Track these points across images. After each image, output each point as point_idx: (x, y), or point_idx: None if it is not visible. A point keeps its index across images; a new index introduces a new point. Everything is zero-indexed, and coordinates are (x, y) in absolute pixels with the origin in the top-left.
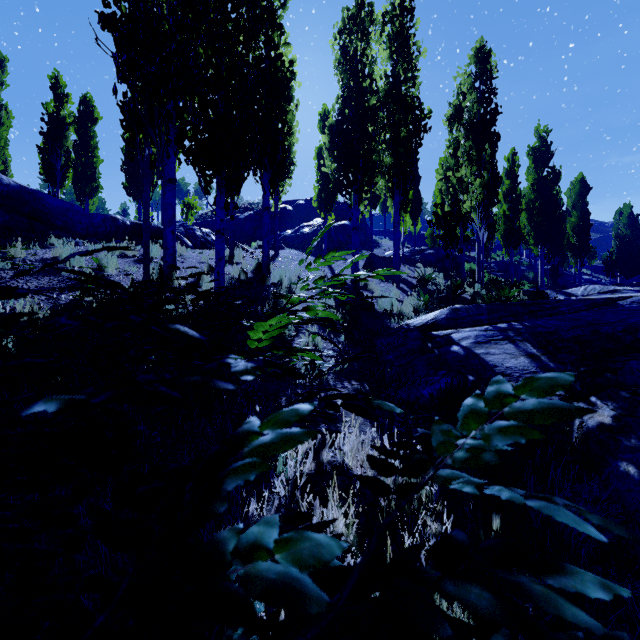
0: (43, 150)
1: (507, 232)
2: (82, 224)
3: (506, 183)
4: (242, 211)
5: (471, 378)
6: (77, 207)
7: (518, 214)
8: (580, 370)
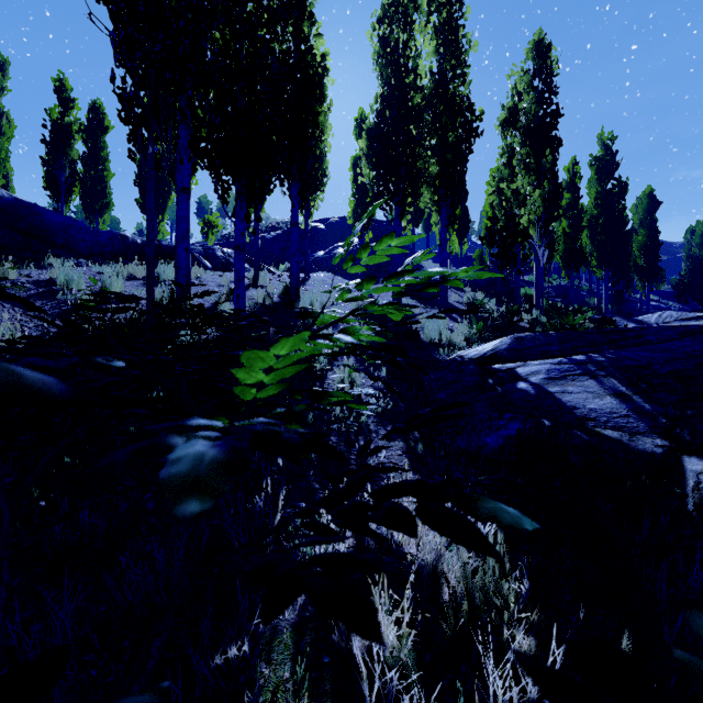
0: (47, 162)
1: (567, 252)
2: (86, 242)
3: (566, 197)
4: (269, 231)
5: (546, 423)
6: (81, 223)
7: (580, 232)
8: (687, 414)
